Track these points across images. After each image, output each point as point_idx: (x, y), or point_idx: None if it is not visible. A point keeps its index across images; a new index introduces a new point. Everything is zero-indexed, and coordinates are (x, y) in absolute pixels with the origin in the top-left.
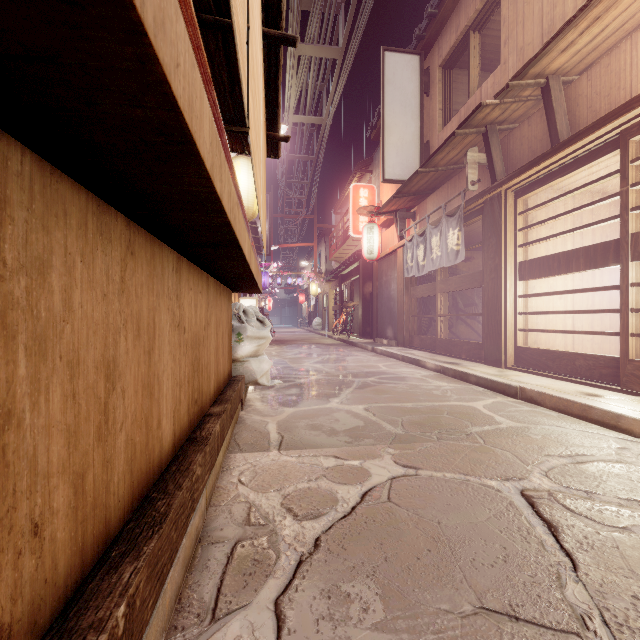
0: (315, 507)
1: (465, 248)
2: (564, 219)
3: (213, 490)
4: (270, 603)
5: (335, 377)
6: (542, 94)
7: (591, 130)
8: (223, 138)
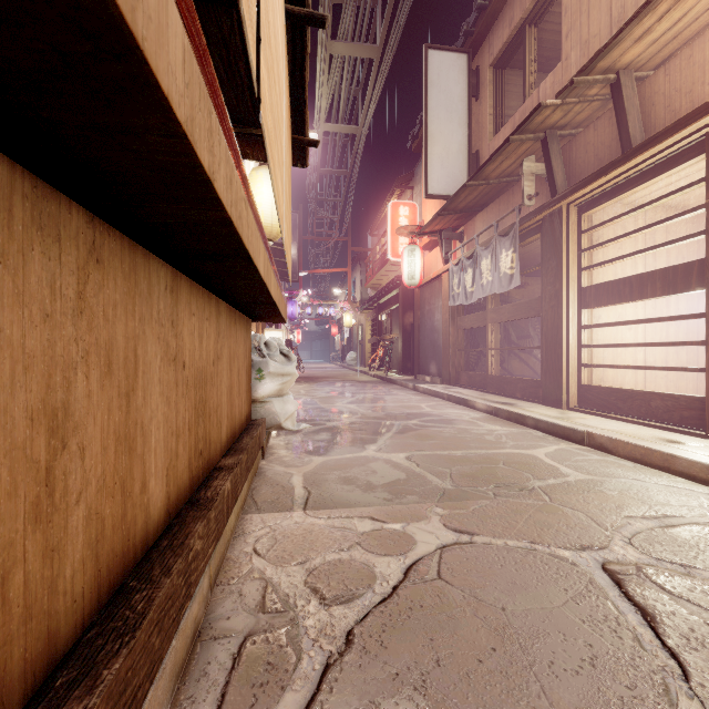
0: (347, 587)
1: (520, 272)
2: (634, 238)
3: (221, 564)
4: None
5: (372, 419)
6: (611, 92)
7: (671, 132)
8: (216, 96)
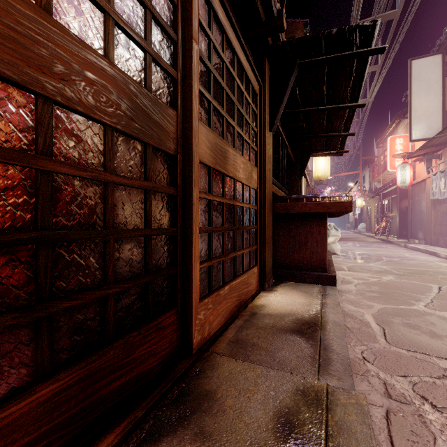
0: (363, 279)
1: None
2: None
3: None
4: (353, 285)
5: (373, 257)
6: None
7: None
8: None
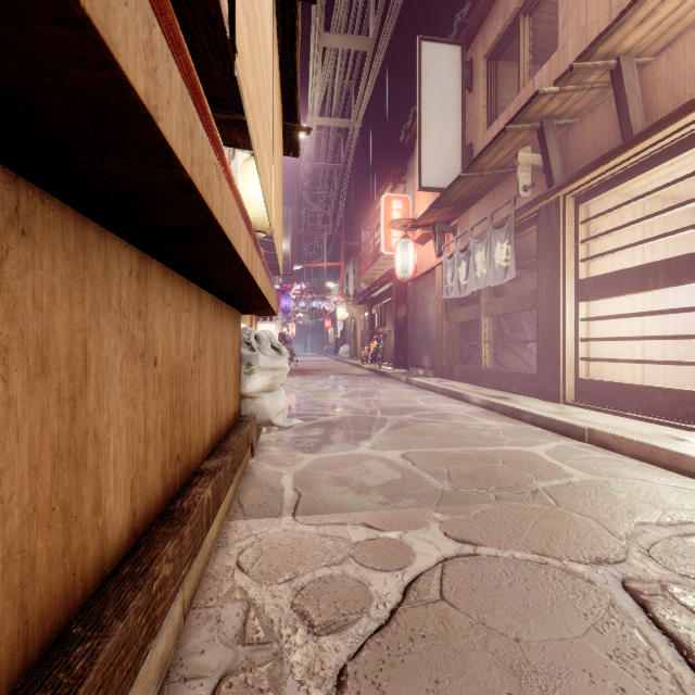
0: (339, 610)
1: (515, 264)
2: (632, 230)
3: (199, 582)
4: None
5: (365, 414)
6: (611, 79)
7: (675, 117)
8: (162, 8)
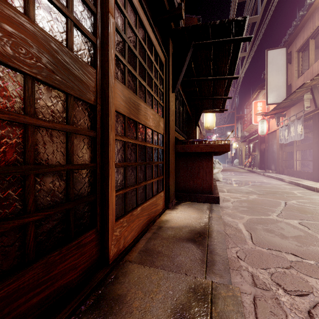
0: (237, 198)
1: (305, 132)
2: None
3: None
4: (230, 202)
5: (243, 182)
6: None
7: None
8: None
